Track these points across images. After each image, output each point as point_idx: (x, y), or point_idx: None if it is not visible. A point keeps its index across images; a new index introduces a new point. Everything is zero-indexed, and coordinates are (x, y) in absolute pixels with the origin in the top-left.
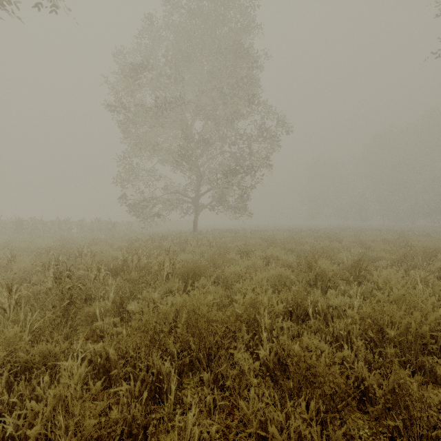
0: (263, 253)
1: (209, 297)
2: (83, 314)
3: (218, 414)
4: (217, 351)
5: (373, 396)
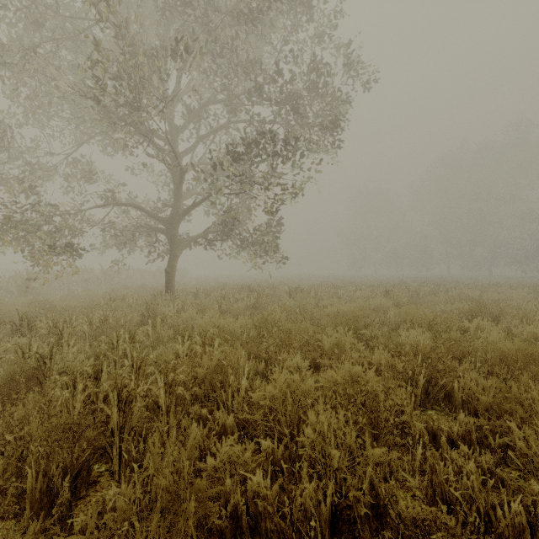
0: None
1: None
2: None
3: None
4: None
5: None
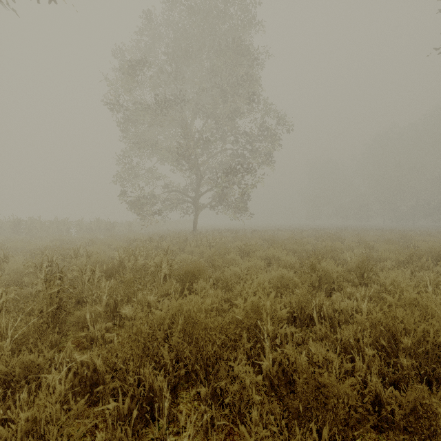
0: (264, 253)
1: (207, 301)
2: (72, 319)
3: (216, 434)
4: (215, 361)
5: (392, 418)
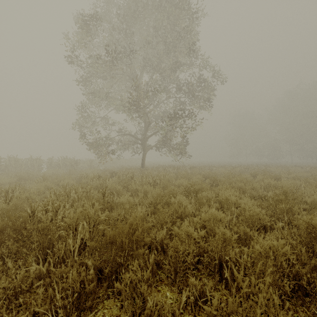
0: (213, 195)
1: None
2: None
3: None
4: None
5: None
